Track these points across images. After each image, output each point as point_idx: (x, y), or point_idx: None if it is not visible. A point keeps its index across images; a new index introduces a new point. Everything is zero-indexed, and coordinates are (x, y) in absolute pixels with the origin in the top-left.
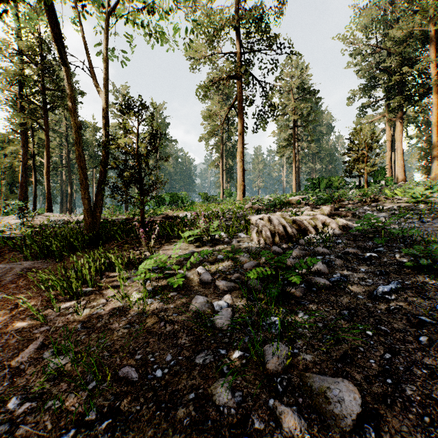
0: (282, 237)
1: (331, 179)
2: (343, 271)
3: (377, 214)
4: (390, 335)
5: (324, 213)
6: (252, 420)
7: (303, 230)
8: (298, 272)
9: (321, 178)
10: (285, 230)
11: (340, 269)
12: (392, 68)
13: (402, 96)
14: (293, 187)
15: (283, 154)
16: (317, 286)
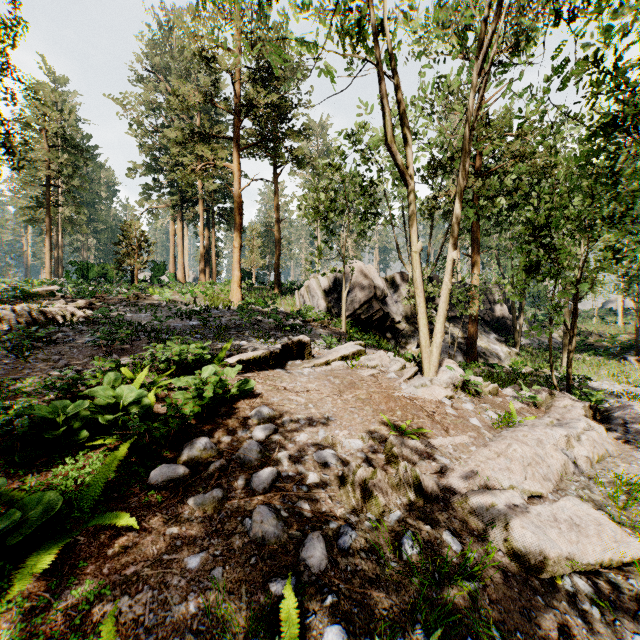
0: (31, 323)
1: (106, 267)
2: (75, 337)
3: (128, 309)
4: (84, 349)
5: (79, 306)
6: (22, 366)
7: (52, 319)
8: (42, 333)
9: (91, 264)
10: (34, 318)
11: (74, 337)
12: (170, 165)
13: (179, 198)
14: (48, 271)
15: (29, 217)
16: (56, 342)
